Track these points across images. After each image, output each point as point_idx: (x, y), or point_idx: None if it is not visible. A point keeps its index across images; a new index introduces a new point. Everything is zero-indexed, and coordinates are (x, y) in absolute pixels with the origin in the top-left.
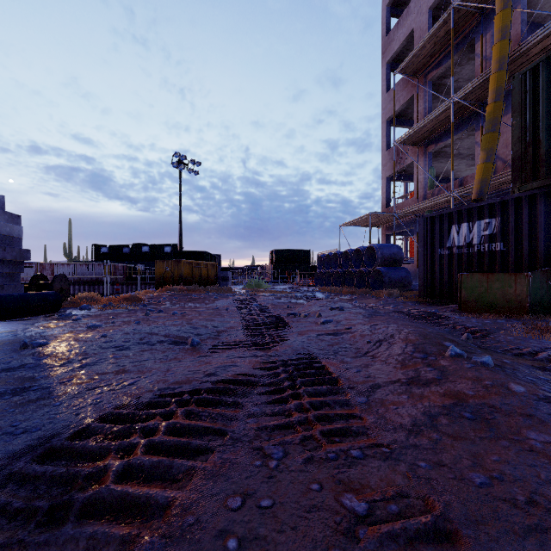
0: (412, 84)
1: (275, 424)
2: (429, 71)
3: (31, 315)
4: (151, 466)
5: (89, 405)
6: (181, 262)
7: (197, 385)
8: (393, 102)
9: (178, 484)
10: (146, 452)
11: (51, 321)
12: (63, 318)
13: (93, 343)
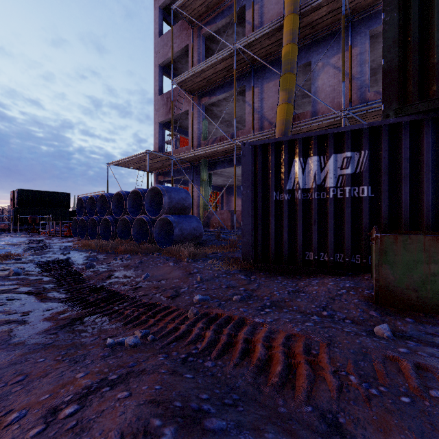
0: (187, 34)
1: None
2: (203, 25)
3: None
4: None
5: None
6: None
7: None
8: (172, 37)
9: None
10: None
11: None
12: None
13: None
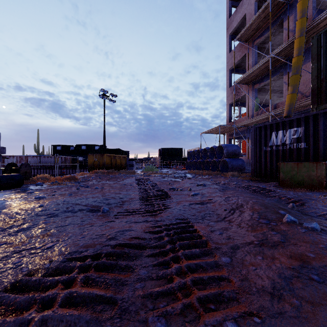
0: (245, 47)
1: (158, 291)
2: (255, 39)
3: (2, 189)
4: None
5: (9, 269)
6: (104, 155)
7: (100, 248)
8: (234, 58)
9: None
10: None
11: (12, 194)
12: (22, 191)
13: (32, 211)
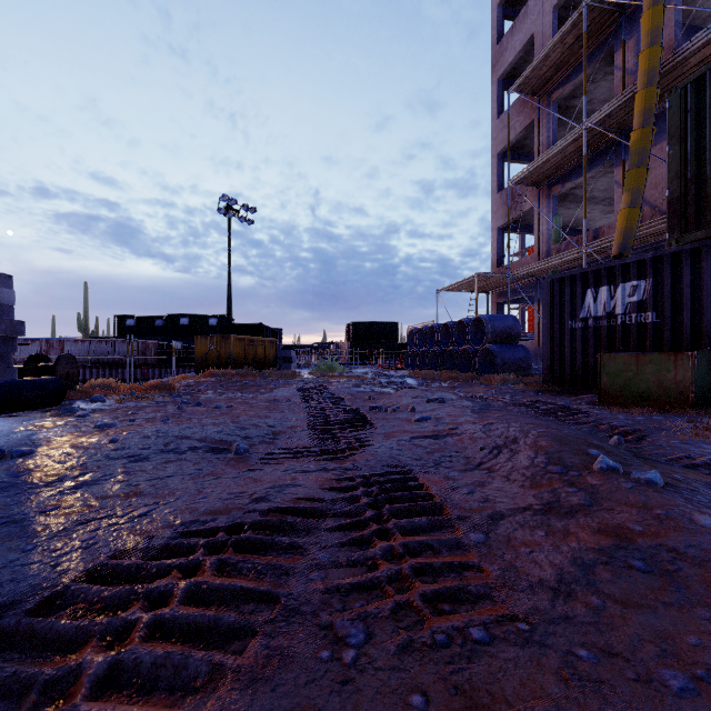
0: (532, 107)
1: (352, 583)
2: (553, 88)
3: (23, 410)
4: (153, 664)
5: (77, 549)
6: (229, 338)
7: (239, 516)
8: (507, 129)
9: (195, 697)
10: (150, 636)
11: (47, 418)
12: (65, 413)
13: (97, 451)
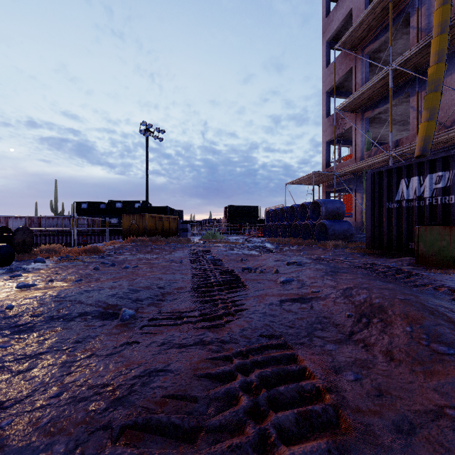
0: (350, 58)
1: None
2: (366, 45)
3: None
4: None
5: None
6: (145, 215)
7: (83, 438)
8: (334, 73)
9: None
10: None
11: None
12: (8, 272)
13: None
